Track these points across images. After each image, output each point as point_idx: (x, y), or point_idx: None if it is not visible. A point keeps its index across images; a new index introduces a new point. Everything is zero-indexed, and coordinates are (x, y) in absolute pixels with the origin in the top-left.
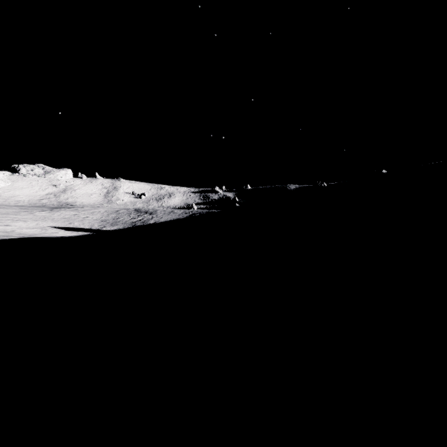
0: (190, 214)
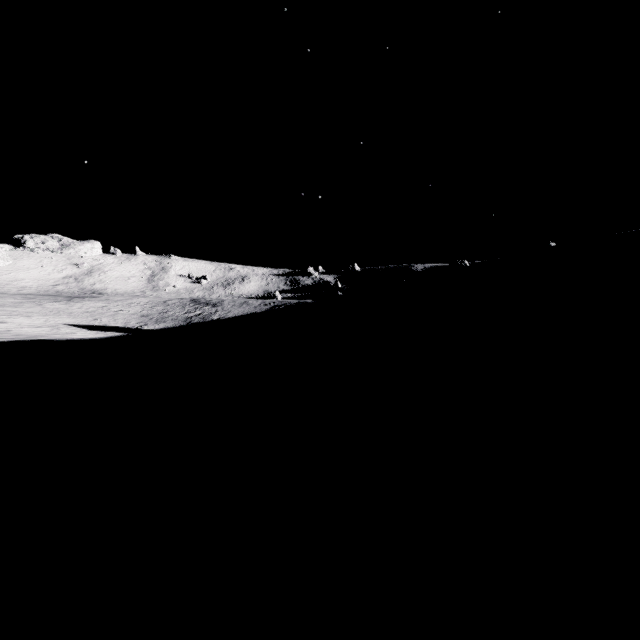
0: (271, 306)
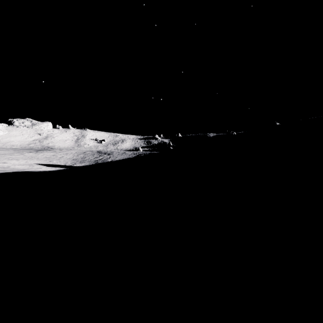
0: (137, 155)
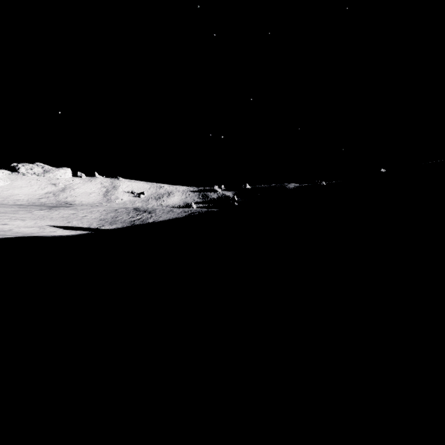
0: (189, 213)
